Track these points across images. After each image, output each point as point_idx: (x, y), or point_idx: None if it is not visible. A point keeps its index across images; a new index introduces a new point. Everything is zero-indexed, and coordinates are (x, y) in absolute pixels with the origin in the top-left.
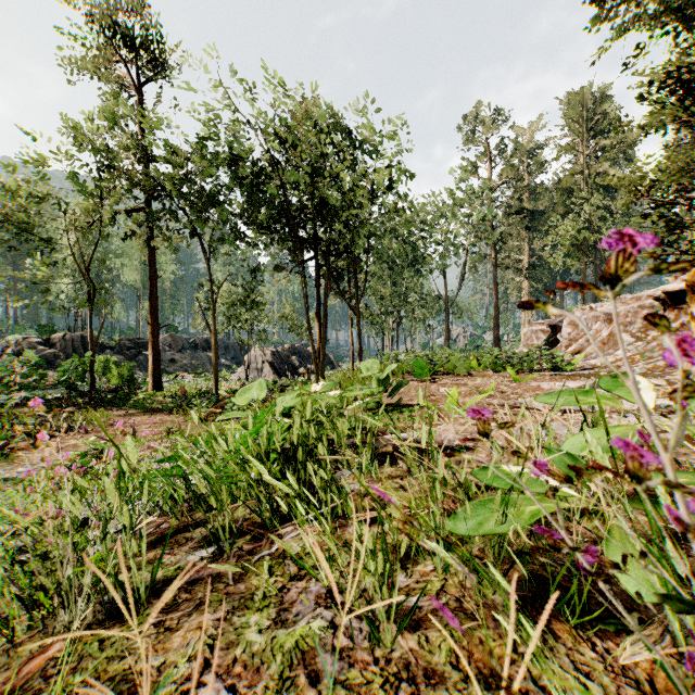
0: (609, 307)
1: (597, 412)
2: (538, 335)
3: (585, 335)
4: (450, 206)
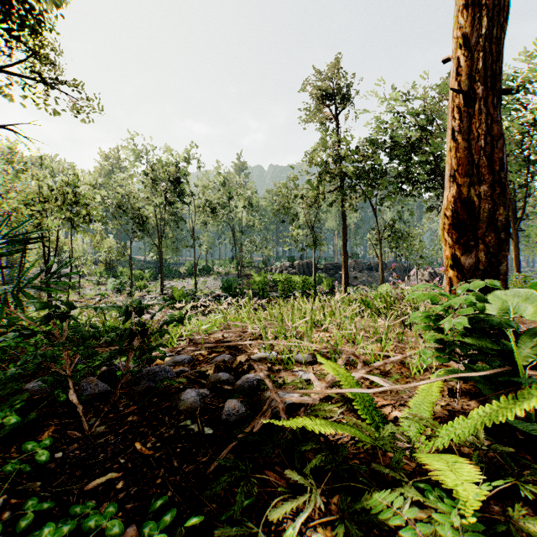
0: None
1: None
2: None
3: None
4: None
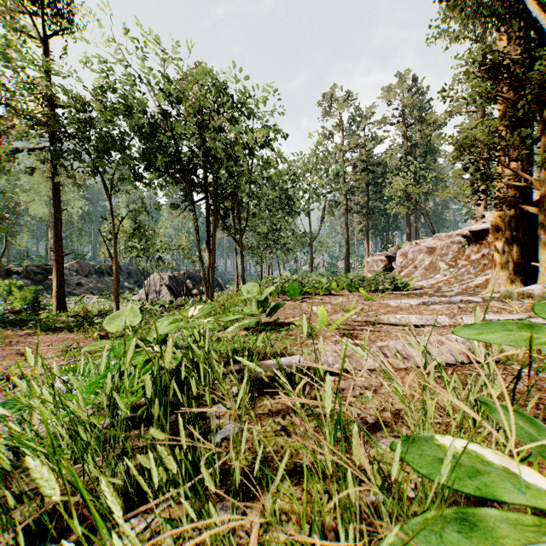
0: (430, 243)
1: None
2: (378, 263)
3: (413, 263)
4: (313, 163)
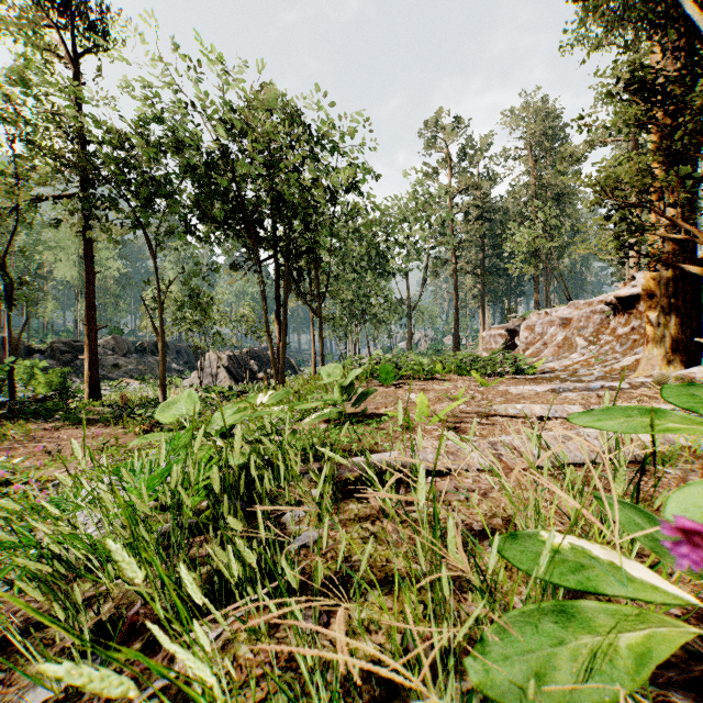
0: (564, 312)
1: (678, 443)
2: (496, 339)
3: (541, 339)
4: (412, 210)
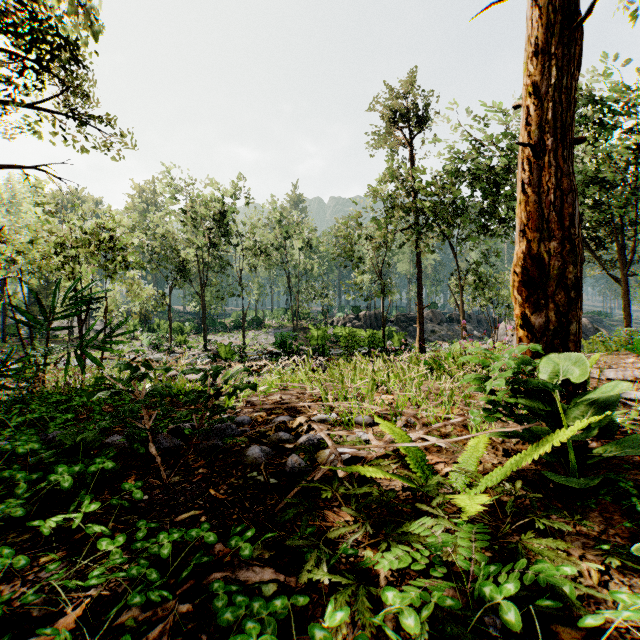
0: None
1: None
2: None
3: None
4: None
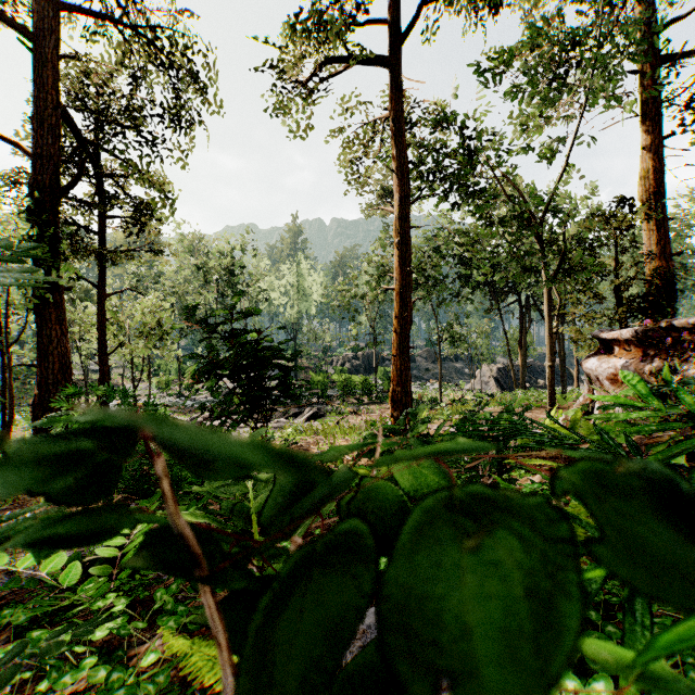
0: None
1: None
2: None
3: None
4: None
